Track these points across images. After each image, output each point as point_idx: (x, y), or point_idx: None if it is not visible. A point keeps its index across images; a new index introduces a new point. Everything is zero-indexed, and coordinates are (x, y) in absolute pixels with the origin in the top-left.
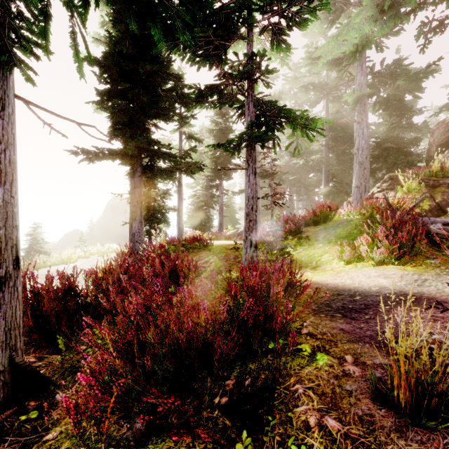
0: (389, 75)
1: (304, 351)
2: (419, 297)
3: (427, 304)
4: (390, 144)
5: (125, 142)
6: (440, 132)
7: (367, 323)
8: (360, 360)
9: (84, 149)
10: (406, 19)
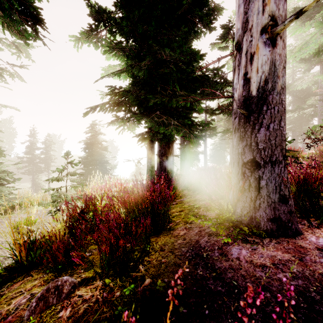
0: None
1: None
2: None
3: None
4: None
5: None
6: None
7: None
8: None
9: None
10: None
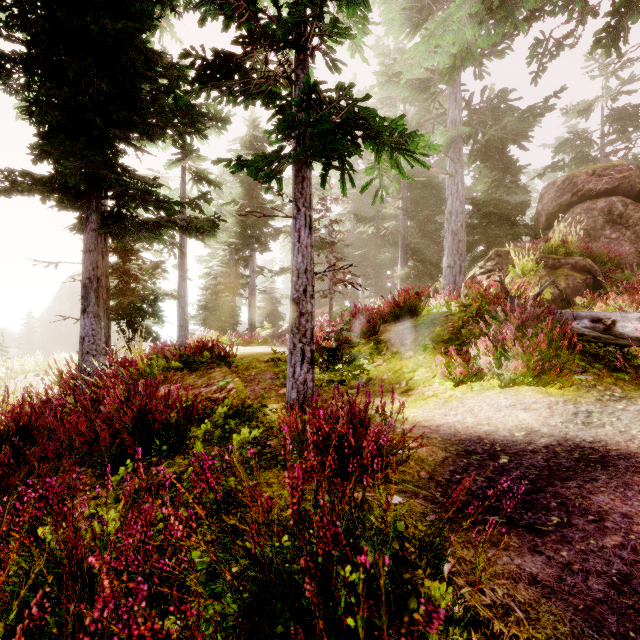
0: (490, 112)
1: None
2: (606, 453)
3: (633, 470)
4: (492, 209)
5: (54, 158)
6: (551, 197)
7: (569, 545)
8: None
9: None
10: (522, 25)
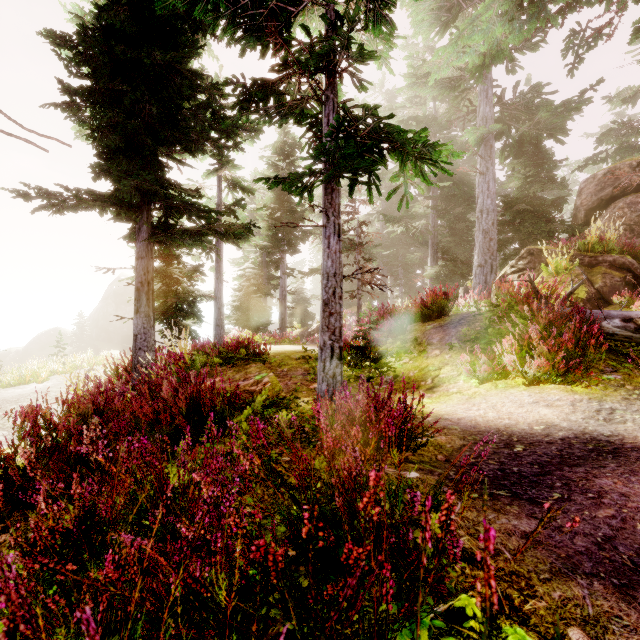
0: (523, 107)
1: (472, 619)
2: (620, 445)
3: None
4: (525, 206)
5: (115, 178)
6: (590, 191)
7: (564, 514)
8: None
9: (41, 188)
10: (554, 20)
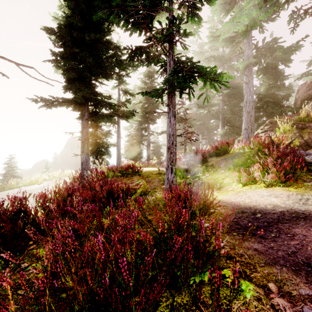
0: (268, 49)
1: (228, 278)
2: (308, 215)
3: None
4: (269, 99)
5: (74, 92)
6: (303, 90)
7: (275, 242)
8: (284, 290)
9: (42, 97)
10: (283, 7)
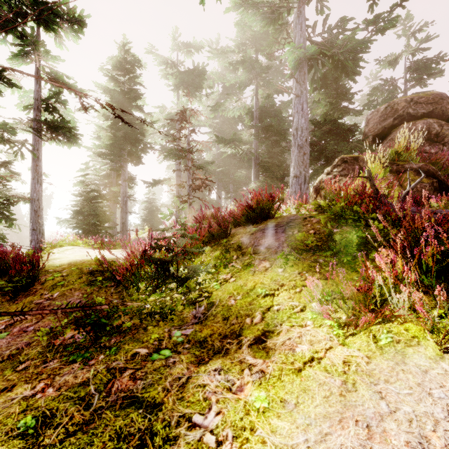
0: (329, 43)
1: None
2: None
3: None
4: (331, 127)
5: None
6: (376, 121)
7: None
8: None
9: None
10: None
